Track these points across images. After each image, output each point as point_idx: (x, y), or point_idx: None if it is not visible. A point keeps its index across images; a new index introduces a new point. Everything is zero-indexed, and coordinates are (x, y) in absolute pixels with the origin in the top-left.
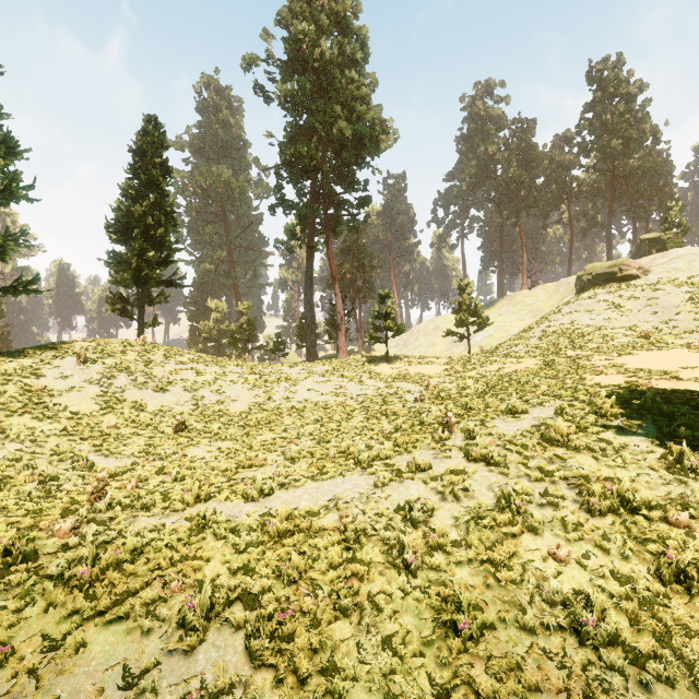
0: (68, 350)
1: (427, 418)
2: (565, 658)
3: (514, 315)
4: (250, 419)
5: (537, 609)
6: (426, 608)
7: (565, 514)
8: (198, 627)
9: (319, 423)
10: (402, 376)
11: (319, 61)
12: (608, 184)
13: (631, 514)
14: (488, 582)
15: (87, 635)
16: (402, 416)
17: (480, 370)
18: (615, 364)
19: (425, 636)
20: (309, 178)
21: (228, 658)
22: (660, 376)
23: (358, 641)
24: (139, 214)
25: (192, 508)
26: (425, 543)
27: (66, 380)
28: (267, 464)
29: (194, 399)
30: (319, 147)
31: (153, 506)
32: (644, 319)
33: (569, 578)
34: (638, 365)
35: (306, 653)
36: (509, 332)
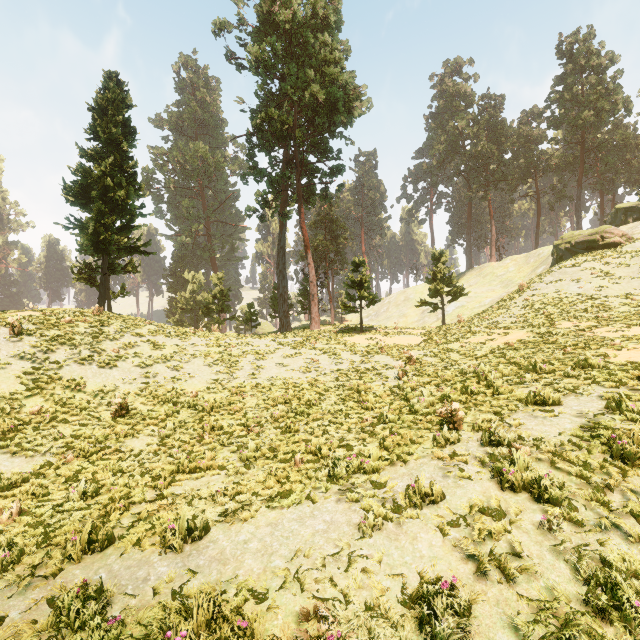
0: (5, 320)
1: (418, 405)
2: None
3: (485, 285)
4: (207, 400)
5: None
6: None
7: None
8: None
9: (286, 405)
10: (379, 348)
11: (291, 23)
12: (577, 157)
13: None
14: None
15: None
16: (384, 398)
17: (462, 342)
18: (631, 336)
19: None
20: (282, 147)
21: None
22: None
23: None
24: (98, 175)
25: (75, 566)
26: None
27: None
28: (215, 467)
29: (146, 375)
30: (291, 112)
31: (17, 560)
32: None
33: None
34: None
35: None
36: (482, 302)
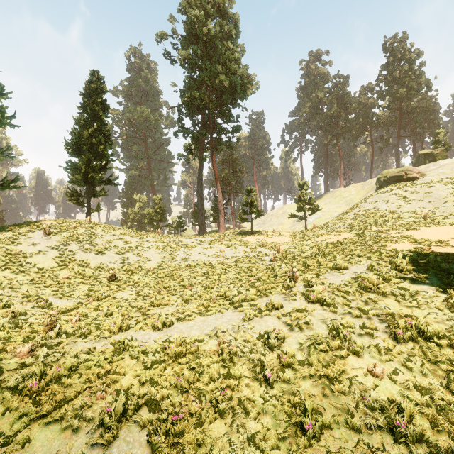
0: (38, 226)
1: (279, 272)
2: (384, 452)
3: (335, 204)
4: (160, 273)
5: (362, 413)
6: (280, 412)
7: (378, 342)
8: (113, 427)
9: (206, 275)
10: (261, 244)
11: (206, 36)
12: (397, 118)
13: (426, 342)
14: (325, 392)
15: (32, 433)
16: (262, 271)
17: (313, 240)
18: (405, 235)
19: (280, 433)
20: (200, 113)
21: (135, 450)
22: (436, 244)
23: (231, 437)
24: (86, 136)
25: (116, 335)
26: (279, 362)
27: (35, 246)
28: (170, 304)
29: (122, 259)
30: (207, 93)
31: (89, 334)
32: (423, 206)
33: (384, 389)
34: (420, 236)
35: (192, 447)
36: (332, 215)
